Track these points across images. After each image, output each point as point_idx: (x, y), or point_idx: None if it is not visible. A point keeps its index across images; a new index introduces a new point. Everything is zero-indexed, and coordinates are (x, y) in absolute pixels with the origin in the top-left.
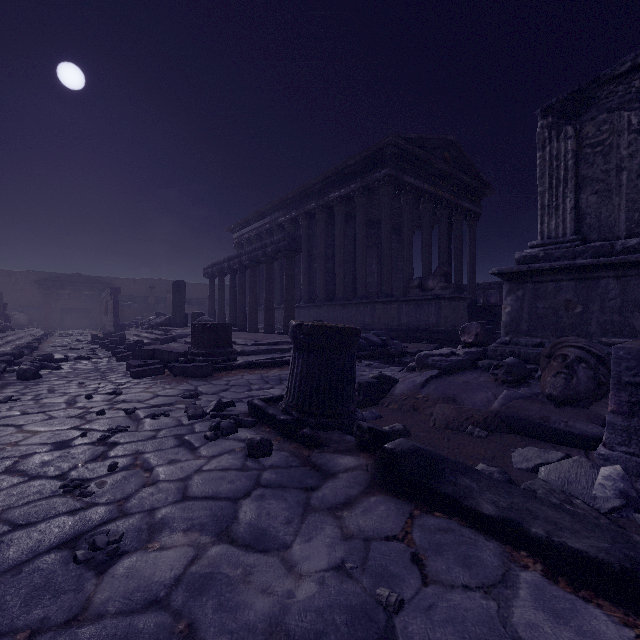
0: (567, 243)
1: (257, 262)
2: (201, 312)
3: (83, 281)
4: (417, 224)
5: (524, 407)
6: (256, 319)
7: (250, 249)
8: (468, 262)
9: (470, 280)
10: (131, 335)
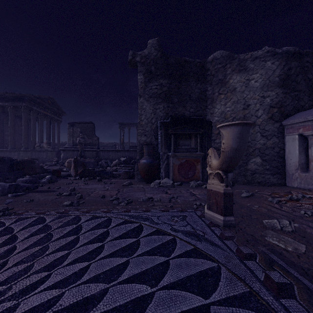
0: (71, 145)
1: None
2: None
3: None
4: (36, 119)
5: (61, 167)
6: None
7: None
8: (57, 137)
9: (58, 143)
10: None
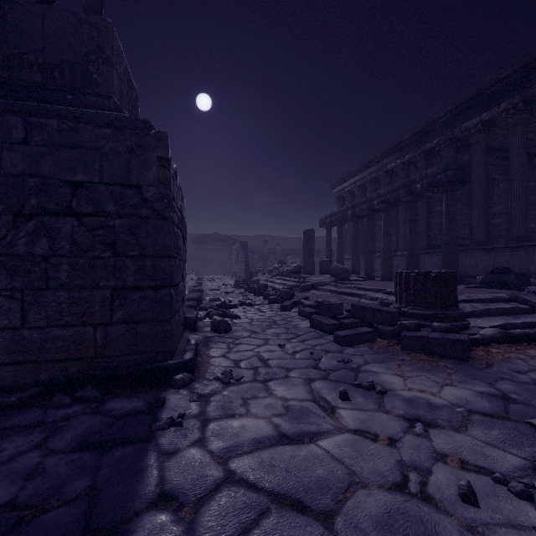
0: None
1: (393, 204)
2: (329, 260)
3: (219, 238)
4: None
5: None
6: (391, 266)
7: (385, 191)
8: None
9: None
10: (263, 281)
